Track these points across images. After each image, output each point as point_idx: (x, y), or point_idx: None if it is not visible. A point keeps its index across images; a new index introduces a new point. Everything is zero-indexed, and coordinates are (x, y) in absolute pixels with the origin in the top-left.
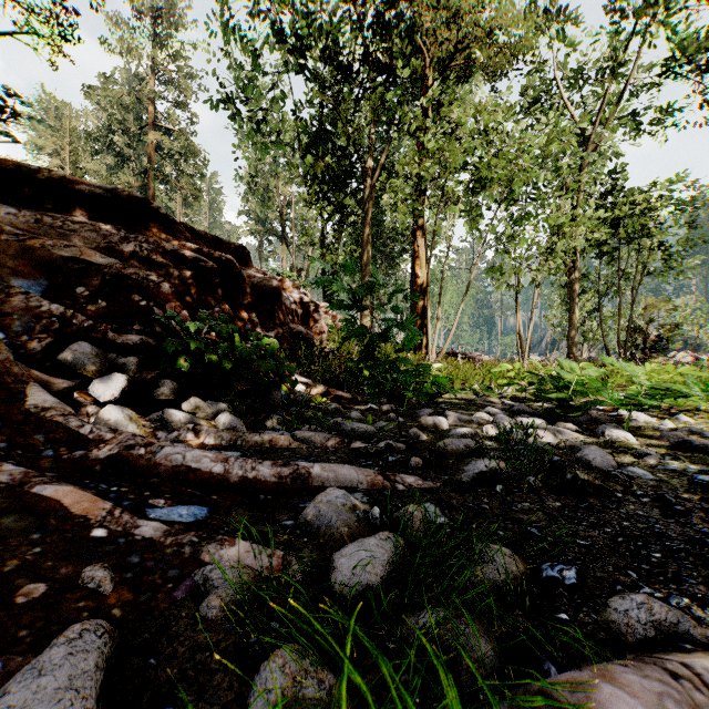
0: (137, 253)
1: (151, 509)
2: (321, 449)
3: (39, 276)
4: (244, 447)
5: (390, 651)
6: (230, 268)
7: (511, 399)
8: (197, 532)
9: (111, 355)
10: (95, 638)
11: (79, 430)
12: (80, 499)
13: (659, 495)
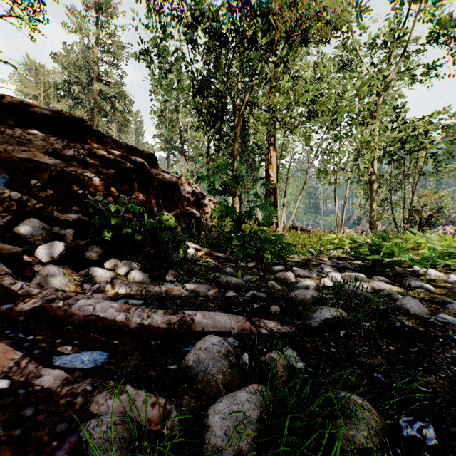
0: (76, 156)
1: (57, 356)
2: (204, 297)
3: (3, 172)
4: (147, 295)
5: None
6: (143, 168)
7: (336, 258)
8: (93, 379)
9: (55, 228)
10: None
11: (11, 287)
12: None
13: None
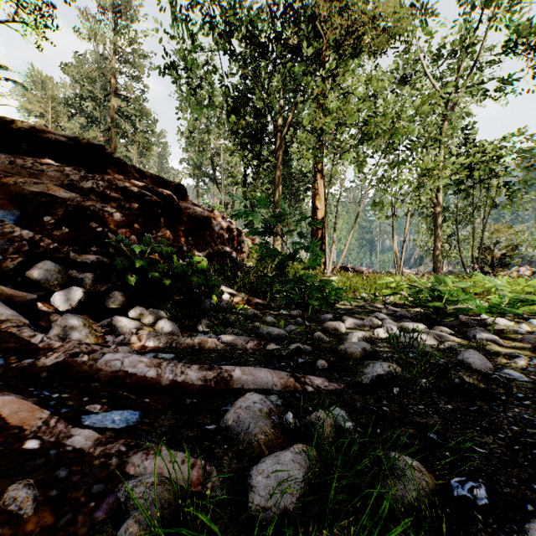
0: (95, 189)
1: (86, 415)
2: (242, 350)
3: (13, 207)
4: (178, 348)
5: None
6: (170, 201)
7: (392, 305)
8: (126, 439)
9: (72, 271)
10: None
11: (31, 339)
12: (19, 409)
13: None
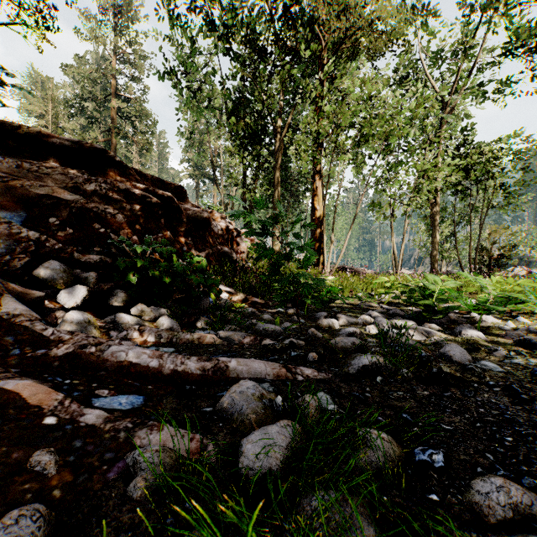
0: (98, 191)
1: (96, 398)
2: (239, 345)
3: (19, 209)
4: (178, 343)
5: (286, 531)
6: (171, 203)
7: (387, 304)
8: (132, 418)
9: (76, 270)
10: (31, 522)
11: (42, 332)
12: (37, 391)
13: (508, 386)
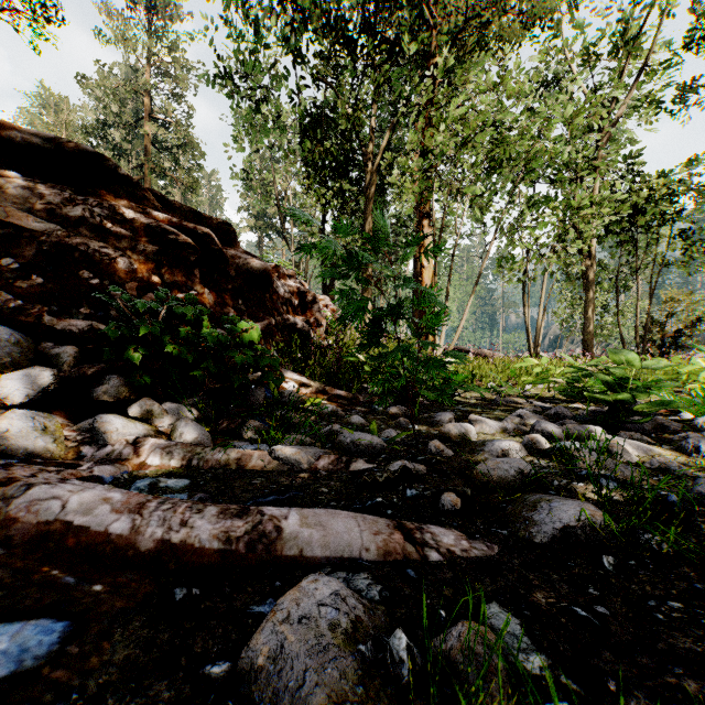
0: (87, 219)
1: None
2: (309, 472)
3: None
4: (201, 468)
5: None
6: (209, 244)
7: (537, 399)
8: None
9: (46, 344)
10: None
11: None
12: None
13: None
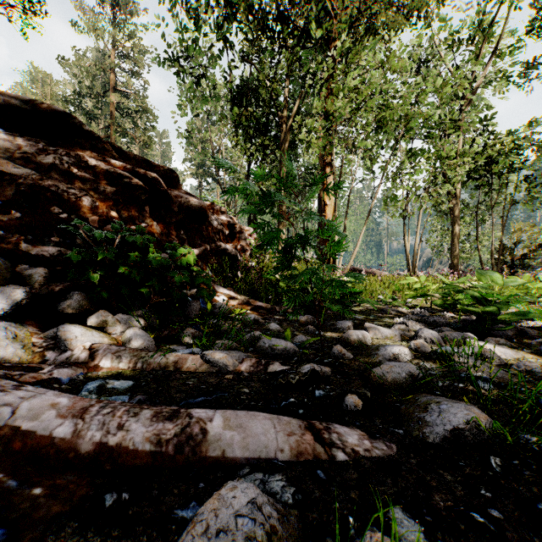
0: (57, 165)
1: None
2: (233, 373)
3: None
4: (144, 370)
5: None
6: (156, 186)
7: (417, 309)
8: None
9: (23, 266)
10: None
11: None
12: None
13: None
